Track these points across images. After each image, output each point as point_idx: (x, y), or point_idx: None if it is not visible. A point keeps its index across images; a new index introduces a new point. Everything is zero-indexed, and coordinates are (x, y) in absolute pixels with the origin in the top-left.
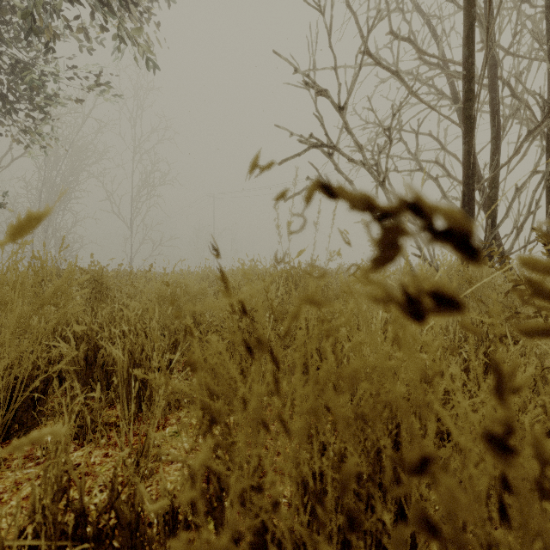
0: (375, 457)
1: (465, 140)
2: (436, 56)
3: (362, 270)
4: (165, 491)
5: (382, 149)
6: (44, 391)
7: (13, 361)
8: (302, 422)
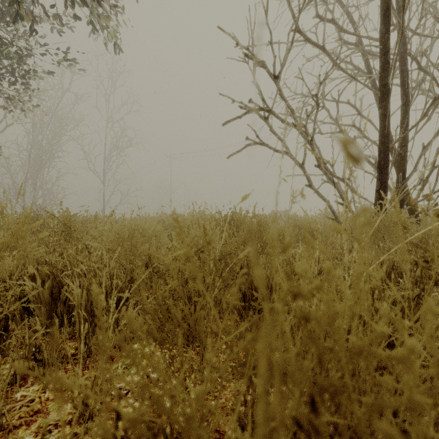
0: None
1: (381, 105)
2: (356, 34)
3: None
4: None
5: (310, 113)
6: (5, 327)
7: None
8: None
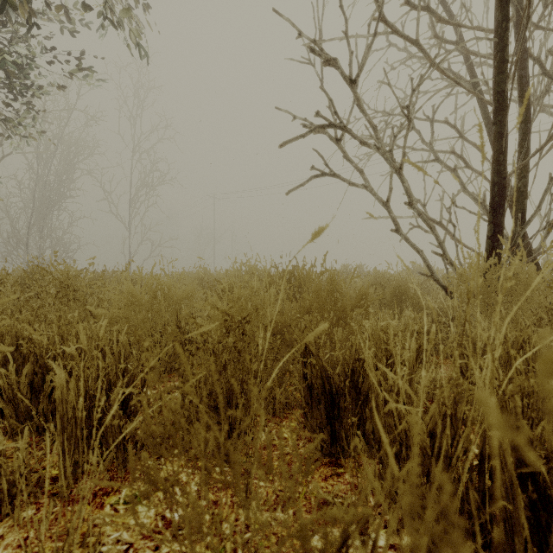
0: None
1: (496, 120)
2: (460, 24)
3: None
4: None
5: (398, 132)
6: None
7: None
8: None
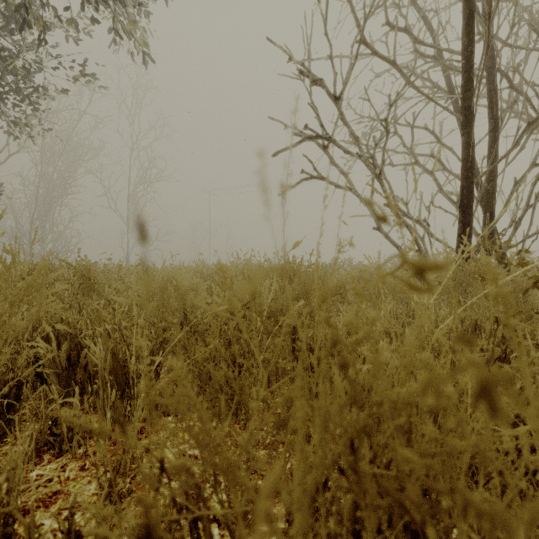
0: (398, 512)
1: (464, 131)
2: (433, 45)
3: (411, 266)
4: (134, 532)
5: (379, 141)
6: (17, 396)
7: None
8: (306, 510)
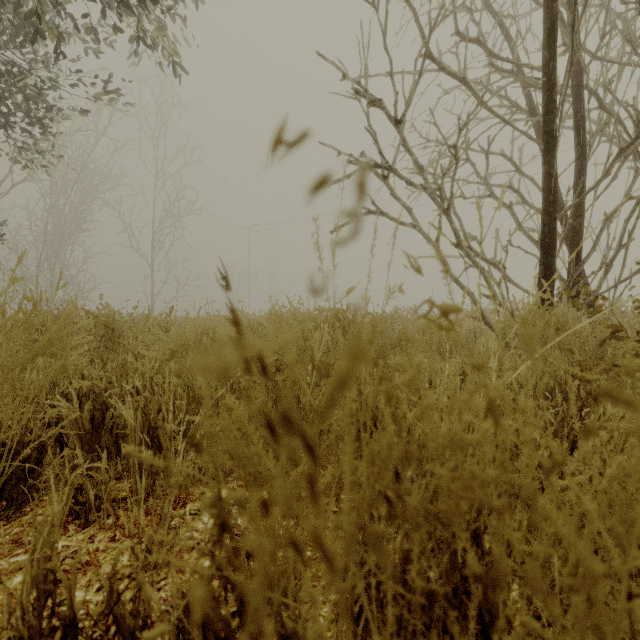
0: (449, 557)
1: (545, 160)
2: (510, 60)
3: (439, 309)
4: (178, 592)
5: (447, 170)
6: (38, 460)
7: (1, 423)
8: (353, 523)
